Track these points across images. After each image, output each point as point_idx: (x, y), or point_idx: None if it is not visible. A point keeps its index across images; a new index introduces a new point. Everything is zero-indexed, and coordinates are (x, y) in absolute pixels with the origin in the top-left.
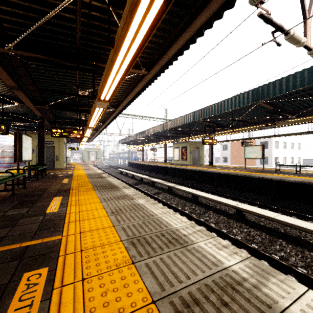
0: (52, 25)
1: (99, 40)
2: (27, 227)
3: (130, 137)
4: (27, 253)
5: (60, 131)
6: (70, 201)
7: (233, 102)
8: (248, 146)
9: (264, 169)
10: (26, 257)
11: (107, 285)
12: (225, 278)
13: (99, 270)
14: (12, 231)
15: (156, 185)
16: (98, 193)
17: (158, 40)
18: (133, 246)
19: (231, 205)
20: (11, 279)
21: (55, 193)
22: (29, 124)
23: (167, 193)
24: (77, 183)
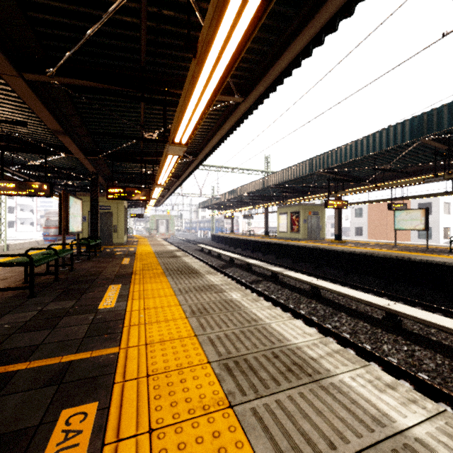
0: (106, 37)
1: (173, 54)
2: (71, 331)
3: (214, 198)
4: (69, 373)
5: (119, 191)
6: (132, 291)
7: (377, 140)
8: (400, 211)
9: (428, 248)
10: (66, 382)
11: (191, 447)
12: (403, 452)
13: (176, 414)
14: (51, 335)
15: (254, 269)
16: (171, 280)
17: (260, 48)
18: (228, 373)
19: (378, 304)
20: (42, 418)
21: (111, 279)
22: (80, 183)
23: (271, 282)
24: (141, 264)
